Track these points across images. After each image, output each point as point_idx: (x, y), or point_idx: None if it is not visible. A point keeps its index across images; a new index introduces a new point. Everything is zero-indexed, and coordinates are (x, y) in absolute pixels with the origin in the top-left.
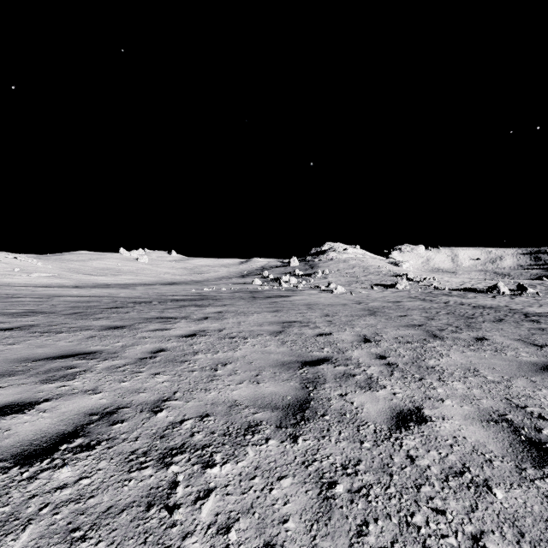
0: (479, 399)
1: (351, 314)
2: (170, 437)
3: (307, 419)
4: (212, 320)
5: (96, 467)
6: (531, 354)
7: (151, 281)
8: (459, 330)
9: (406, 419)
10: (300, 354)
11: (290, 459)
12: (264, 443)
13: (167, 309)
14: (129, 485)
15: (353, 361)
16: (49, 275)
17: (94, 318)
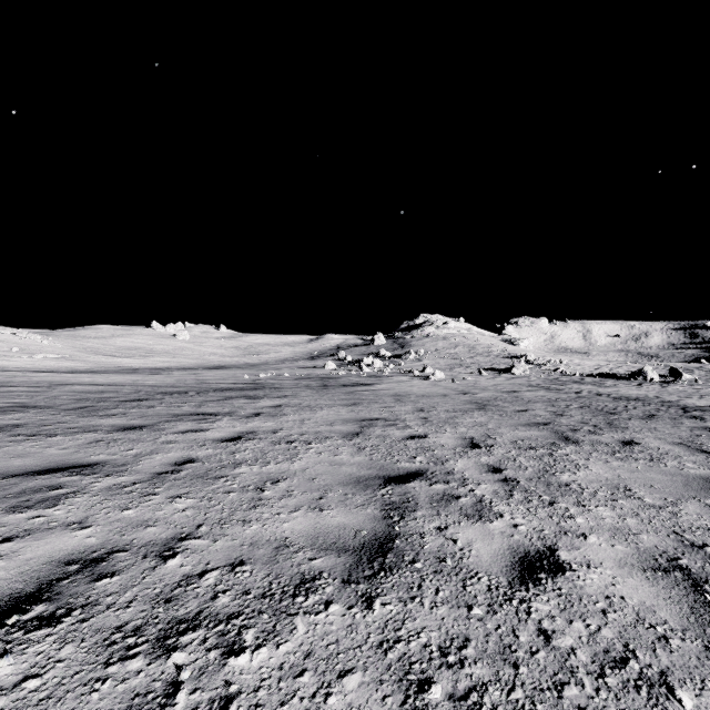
0: (636, 534)
1: (453, 409)
2: (181, 600)
3: (389, 569)
4: (266, 417)
5: (55, 657)
6: (700, 465)
7: (193, 364)
8: (598, 431)
9: (534, 568)
10: (383, 466)
11: (361, 638)
12: (322, 611)
13: (207, 402)
14: (101, 691)
15: (456, 476)
16: (57, 356)
17: (105, 414)
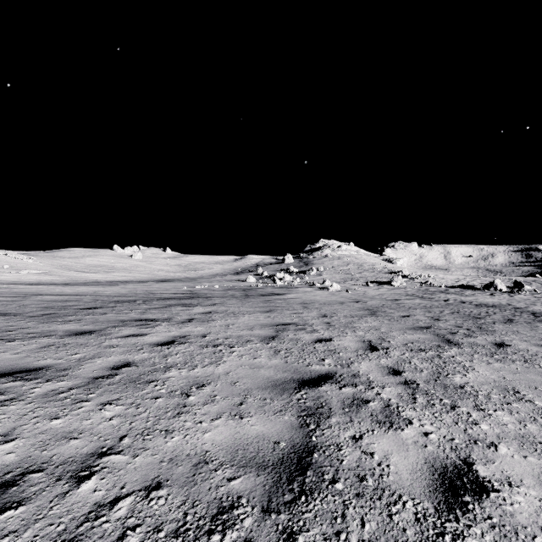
0: None
1: (350, 314)
2: (84, 541)
3: (310, 492)
4: (197, 323)
5: None
6: None
7: (145, 278)
8: (472, 334)
9: (456, 488)
10: (297, 369)
11: None
12: None
13: (150, 309)
14: None
15: (362, 379)
16: (39, 272)
17: (63, 320)
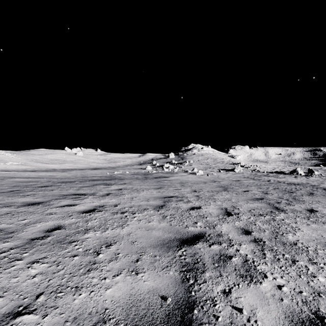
0: None
1: (211, 190)
2: None
3: None
4: (112, 196)
5: None
6: None
7: (84, 167)
8: (291, 203)
9: None
10: (178, 230)
11: None
12: None
13: (83, 187)
14: None
15: (224, 238)
16: (18, 163)
17: (23, 195)
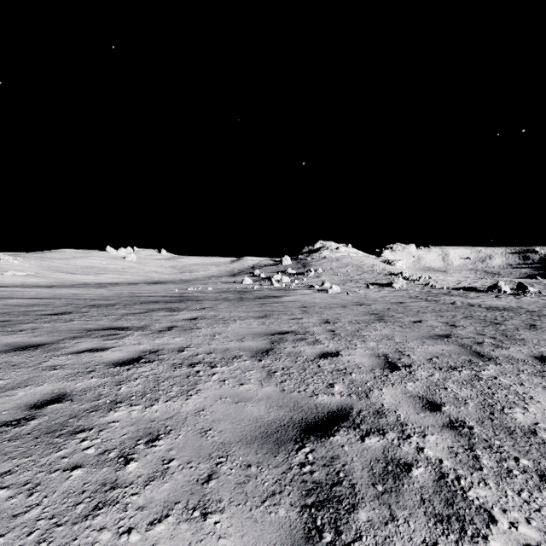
0: None
1: (356, 320)
2: None
3: None
4: (178, 332)
5: None
6: None
7: (137, 280)
8: (502, 344)
9: None
10: (298, 403)
11: None
12: None
13: (127, 315)
14: None
15: (389, 419)
16: (25, 273)
17: (13, 330)
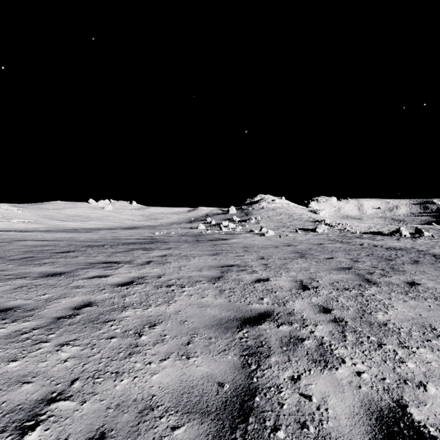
0: None
1: (284, 257)
2: None
3: None
4: (154, 265)
5: None
6: None
7: (114, 226)
8: (387, 274)
9: (395, 435)
10: (239, 308)
11: None
12: None
13: (115, 253)
14: None
15: (296, 317)
16: (26, 221)
17: (39, 263)
